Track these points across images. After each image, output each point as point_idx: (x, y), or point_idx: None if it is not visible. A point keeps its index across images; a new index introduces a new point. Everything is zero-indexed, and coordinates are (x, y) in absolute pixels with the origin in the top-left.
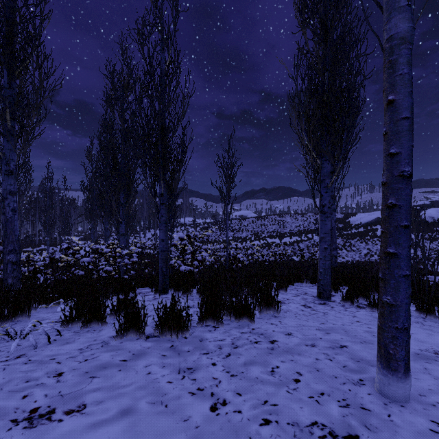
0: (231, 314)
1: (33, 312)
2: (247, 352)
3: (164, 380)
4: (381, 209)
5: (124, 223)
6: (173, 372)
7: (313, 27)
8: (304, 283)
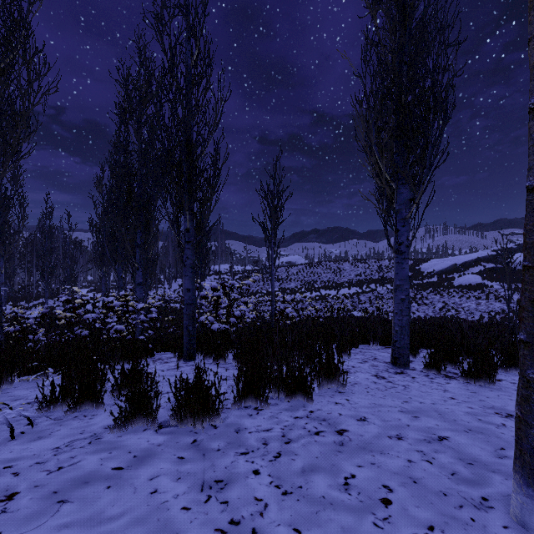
0: (280, 390)
1: (8, 387)
2: (306, 451)
3: (178, 504)
4: (525, 231)
5: (141, 269)
6: (193, 489)
7: (386, 8)
8: (371, 345)
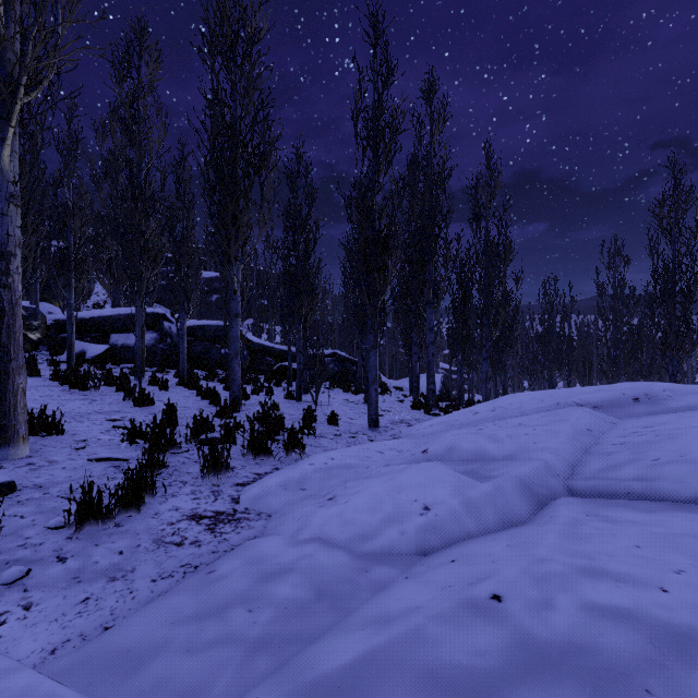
0: None
1: None
2: None
3: None
4: None
5: None
6: None
7: None
8: None
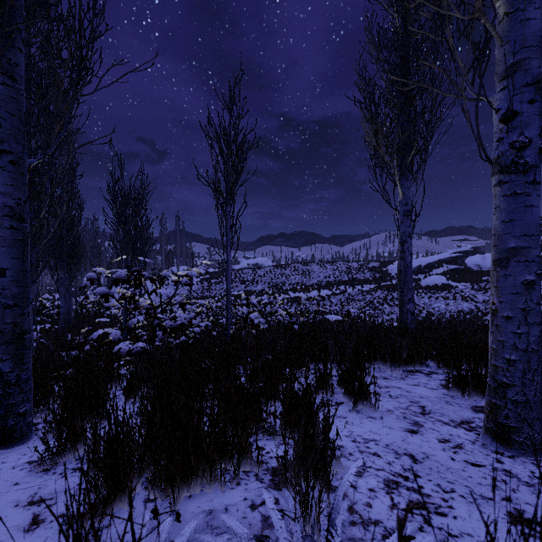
0: None
1: None
2: None
3: None
4: None
5: None
6: None
7: None
8: (387, 370)
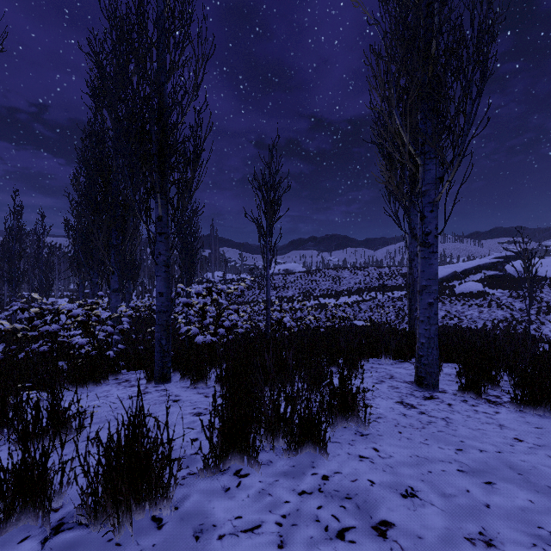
0: (275, 436)
1: None
2: None
3: None
4: None
5: (117, 273)
6: None
7: None
8: (382, 359)
